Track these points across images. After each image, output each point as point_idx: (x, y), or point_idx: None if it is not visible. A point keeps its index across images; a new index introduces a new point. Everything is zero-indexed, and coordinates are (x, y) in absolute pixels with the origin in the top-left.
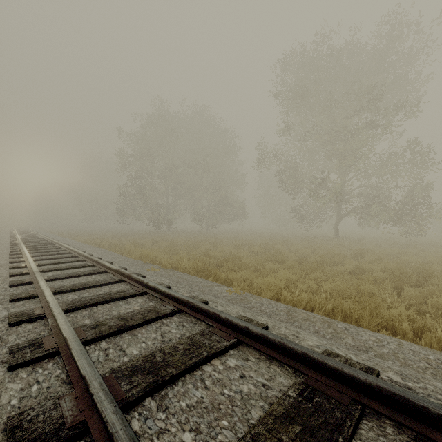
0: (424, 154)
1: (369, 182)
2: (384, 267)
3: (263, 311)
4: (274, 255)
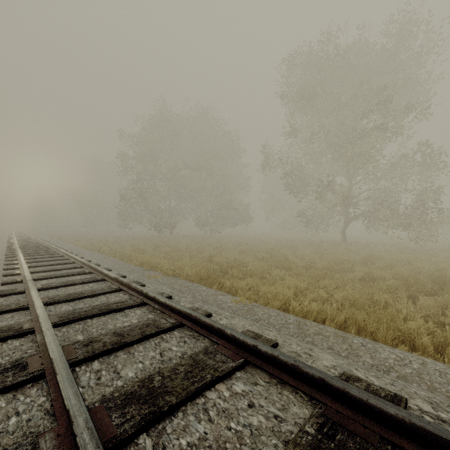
0: (434, 156)
1: (377, 185)
2: (396, 274)
3: (271, 323)
4: (280, 261)
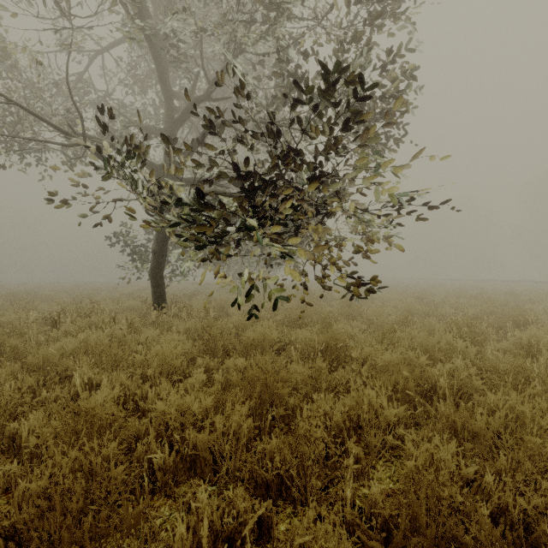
0: None
1: None
2: None
3: None
4: None
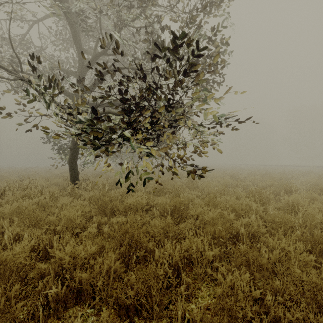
0: None
1: None
2: None
3: None
4: None
